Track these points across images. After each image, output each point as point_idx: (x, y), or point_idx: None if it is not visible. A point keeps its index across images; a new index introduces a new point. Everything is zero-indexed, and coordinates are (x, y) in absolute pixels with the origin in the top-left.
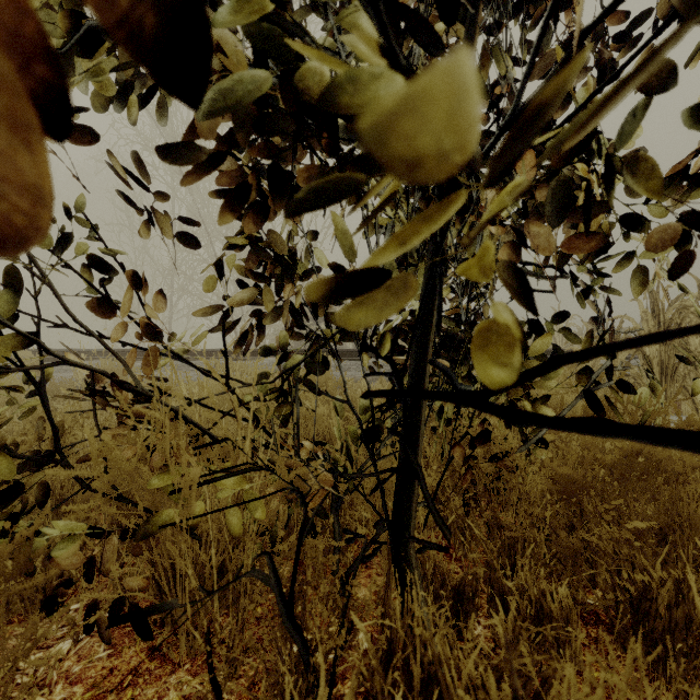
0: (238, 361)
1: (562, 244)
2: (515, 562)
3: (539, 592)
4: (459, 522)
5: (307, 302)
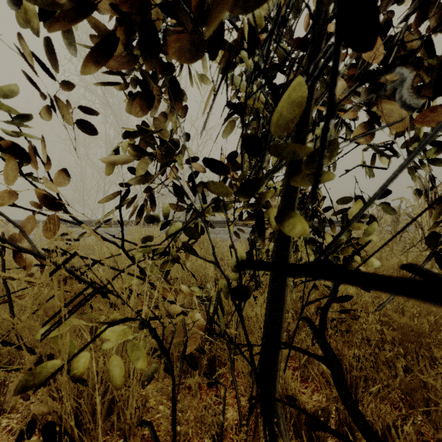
0: (146, 228)
1: (419, 118)
2: (356, 392)
3: (384, 427)
4: (310, 359)
5: (188, 182)
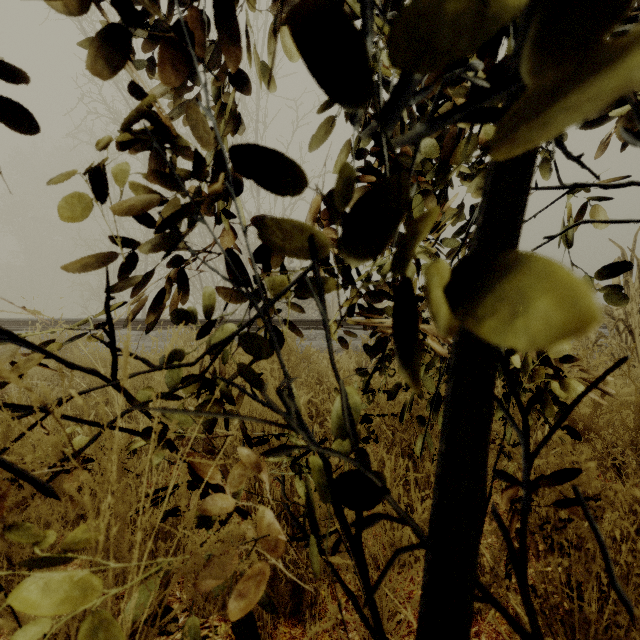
0: None
1: None
2: None
3: None
4: None
5: (255, 250)
